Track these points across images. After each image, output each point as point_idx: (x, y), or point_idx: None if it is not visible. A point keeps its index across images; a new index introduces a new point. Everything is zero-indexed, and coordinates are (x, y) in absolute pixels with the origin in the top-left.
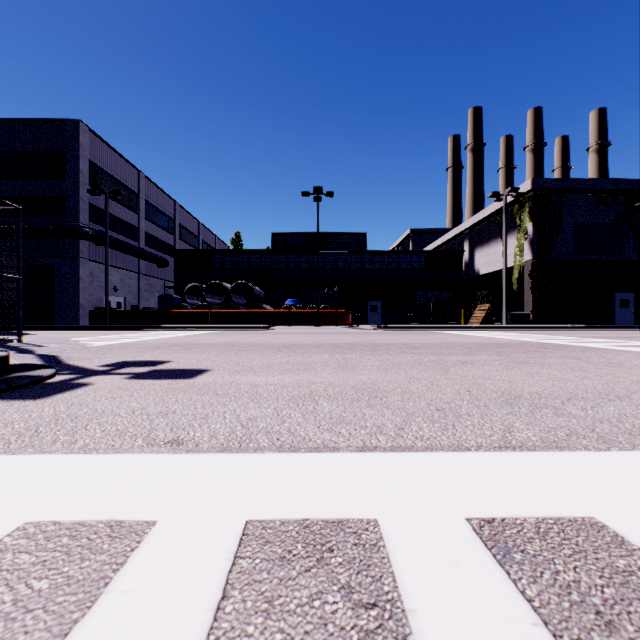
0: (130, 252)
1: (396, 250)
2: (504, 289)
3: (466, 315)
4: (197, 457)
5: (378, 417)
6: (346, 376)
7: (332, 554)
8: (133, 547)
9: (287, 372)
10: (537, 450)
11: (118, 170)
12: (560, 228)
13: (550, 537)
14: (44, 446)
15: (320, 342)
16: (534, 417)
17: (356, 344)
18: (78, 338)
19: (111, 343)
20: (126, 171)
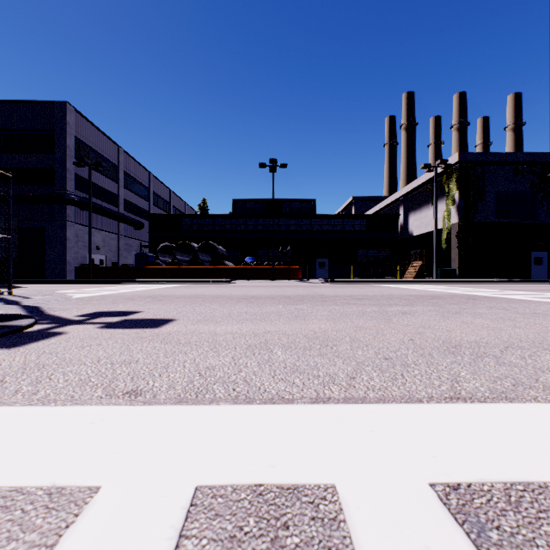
0: (110, 216)
1: (341, 214)
2: (434, 248)
3: (401, 271)
4: (153, 409)
5: (330, 366)
6: (298, 325)
7: (287, 532)
8: (69, 522)
9: (245, 322)
10: (488, 401)
11: (100, 145)
12: (483, 195)
13: (524, 508)
14: (5, 397)
15: (275, 294)
16: (478, 366)
17: (307, 296)
18: (63, 291)
19: (91, 295)
20: (107, 146)
